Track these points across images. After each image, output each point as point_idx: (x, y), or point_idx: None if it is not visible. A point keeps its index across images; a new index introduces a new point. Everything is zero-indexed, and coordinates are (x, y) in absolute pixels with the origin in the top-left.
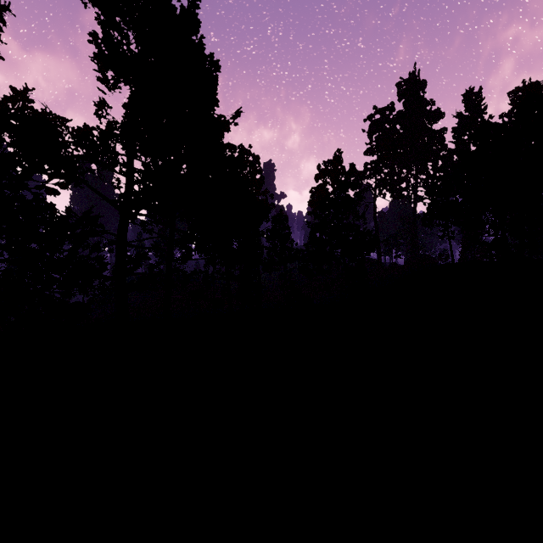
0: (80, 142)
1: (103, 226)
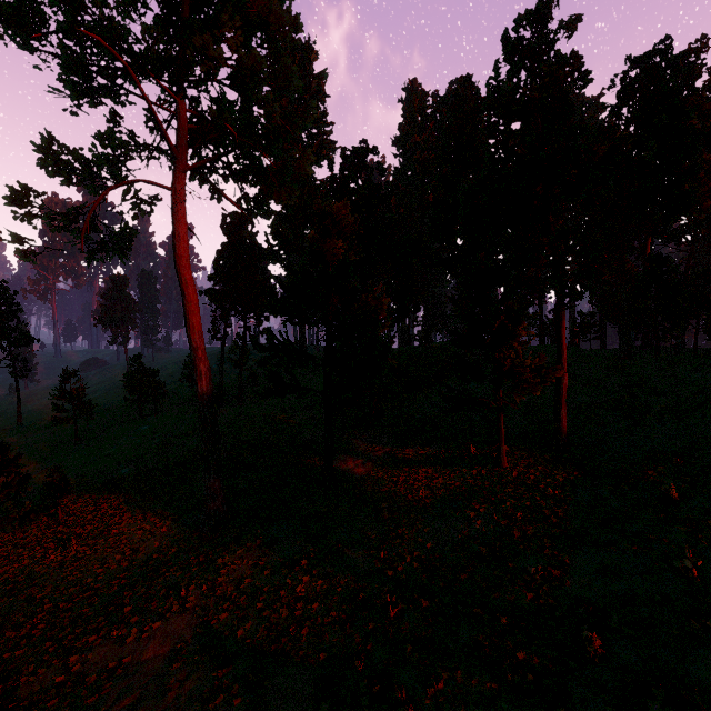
0: None
1: None
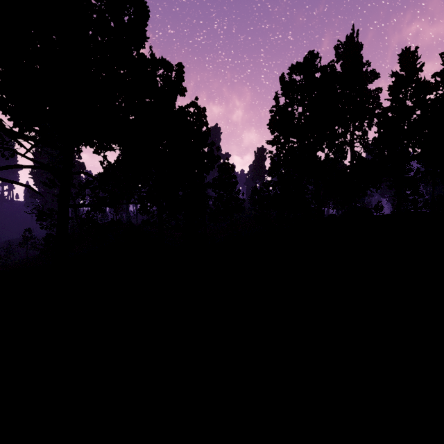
0: None
1: None
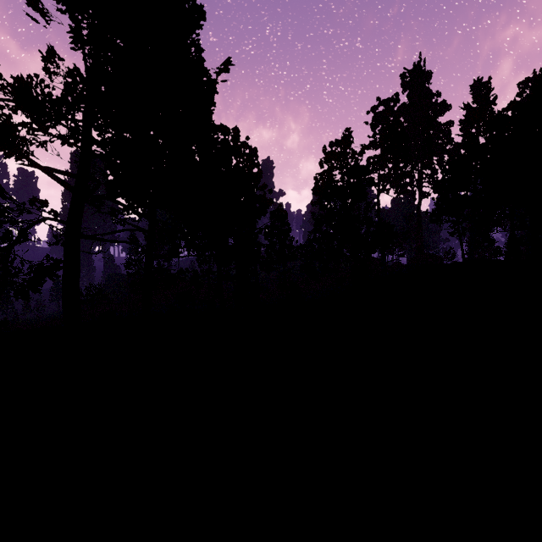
0: (16, 99)
1: (56, 213)
